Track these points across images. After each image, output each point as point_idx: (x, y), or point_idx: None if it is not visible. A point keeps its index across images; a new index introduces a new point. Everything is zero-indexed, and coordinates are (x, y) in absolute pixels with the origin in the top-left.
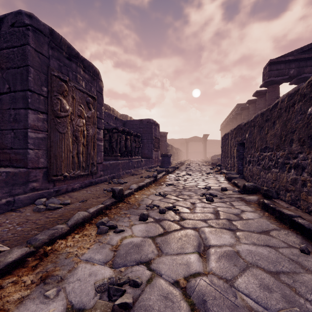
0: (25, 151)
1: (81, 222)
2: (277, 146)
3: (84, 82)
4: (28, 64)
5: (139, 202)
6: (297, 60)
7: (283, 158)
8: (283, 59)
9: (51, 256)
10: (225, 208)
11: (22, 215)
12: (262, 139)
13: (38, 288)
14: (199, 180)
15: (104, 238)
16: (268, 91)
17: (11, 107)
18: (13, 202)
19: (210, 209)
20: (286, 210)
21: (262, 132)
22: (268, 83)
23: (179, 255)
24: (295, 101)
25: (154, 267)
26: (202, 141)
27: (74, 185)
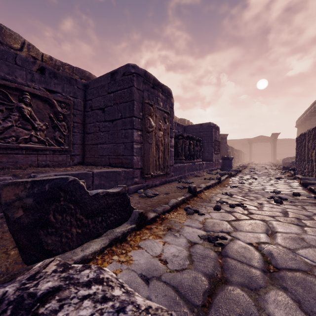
0: (131, 157)
1: (175, 205)
2: None
3: (162, 102)
4: (133, 99)
5: (209, 198)
6: None
7: None
8: None
9: (166, 220)
10: (296, 210)
11: (134, 199)
12: None
13: (168, 232)
14: (266, 184)
15: (192, 216)
16: None
17: (123, 128)
18: (127, 190)
19: (279, 209)
20: None
21: None
22: None
23: (251, 232)
24: None
25: (233, 235)
26: (270, 140)
27: (156, 182)
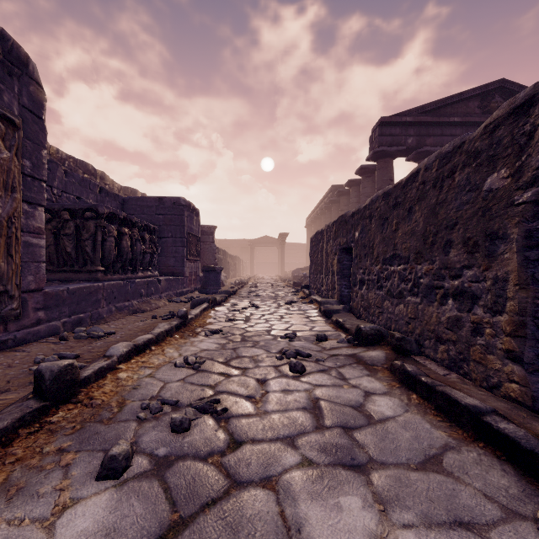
0: None
1: None
2: (418, 253)
3: None
4: None
5: (126, 393)
6: (416, 123)
7: (430, 276)
8: (399, 119)
9: None
10: (332, 389)
11: None
12: (387, 241)
13: None
14: (274, 318)
15: None
16: (379, 167)
17: None
18: None
19: (301, 397)
20: (460, 393)
21: (386, 228)
22: (379, 154)
23: None
24: (456, 166)
25: None
26: (277, 244)
27: None
